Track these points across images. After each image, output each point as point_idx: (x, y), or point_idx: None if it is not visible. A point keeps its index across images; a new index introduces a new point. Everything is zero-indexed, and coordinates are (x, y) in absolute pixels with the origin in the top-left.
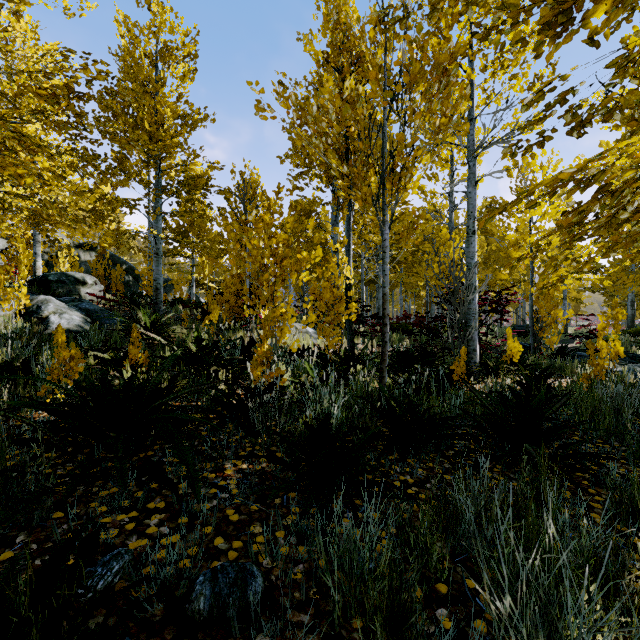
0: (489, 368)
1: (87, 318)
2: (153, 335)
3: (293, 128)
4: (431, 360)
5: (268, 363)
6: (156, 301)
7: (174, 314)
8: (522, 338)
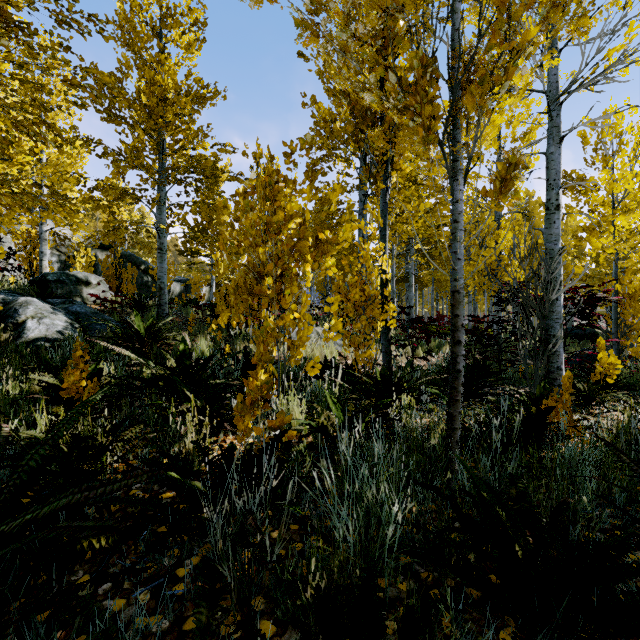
0: (581, 394)
1: (70, 323)
2: (119, 350)
3: (314, 103)
4: (487, 376)
5: (266, 403)
6: (160, 302)
7: (184, 317)
8: (576, 342)
